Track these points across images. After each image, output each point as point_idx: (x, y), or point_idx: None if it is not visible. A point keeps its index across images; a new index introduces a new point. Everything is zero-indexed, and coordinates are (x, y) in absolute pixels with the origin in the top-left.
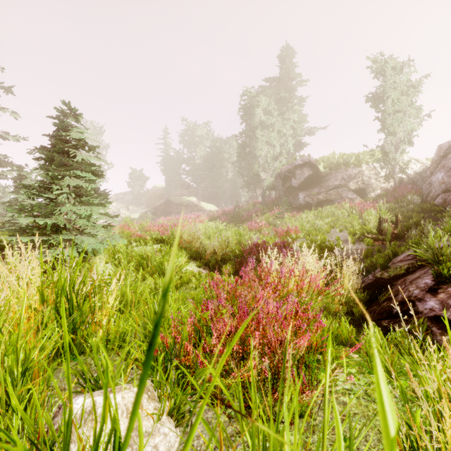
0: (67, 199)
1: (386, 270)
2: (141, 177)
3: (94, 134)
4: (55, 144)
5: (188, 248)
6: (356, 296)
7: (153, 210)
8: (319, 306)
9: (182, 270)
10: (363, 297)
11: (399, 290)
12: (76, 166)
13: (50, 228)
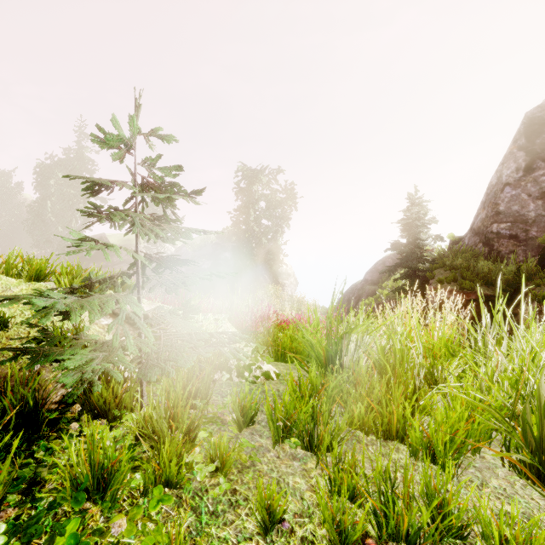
0: None
1: None
2: None
3: None
4: None
5: None
6: None
7: None
8: None
9: None
10: None
11: None
12: None
13: None
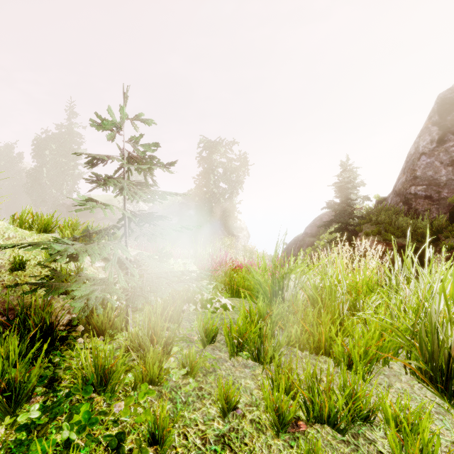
0: None
1: None
2: None
3: None
4: None
5: None
6: None
7: None
8: None
9: None
10: None
11: None
12: None
13: None
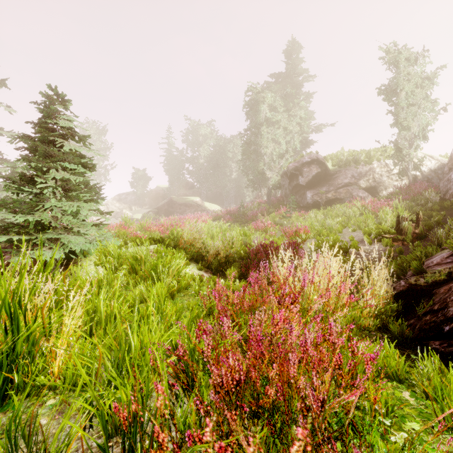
0: (52, 193)
1: (421, 275)
2: (144, 177)
3: (97, 134)
4: (38, 131)
5: (188, 249)
6: (389, 307)
7: (156, 210)
8: (345, 320)
9: (180, 273)
10: (396, 308)
11: (447, 302)
12: (63, 157)
13: (34, 226)
